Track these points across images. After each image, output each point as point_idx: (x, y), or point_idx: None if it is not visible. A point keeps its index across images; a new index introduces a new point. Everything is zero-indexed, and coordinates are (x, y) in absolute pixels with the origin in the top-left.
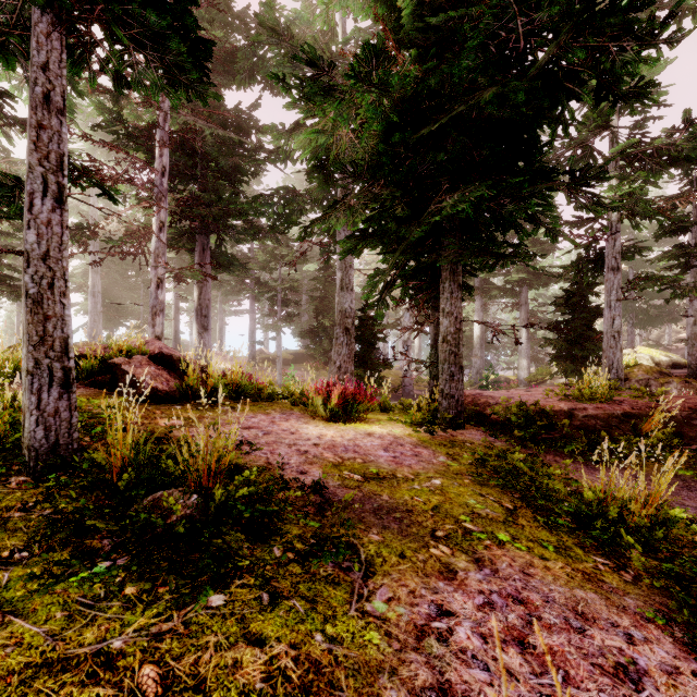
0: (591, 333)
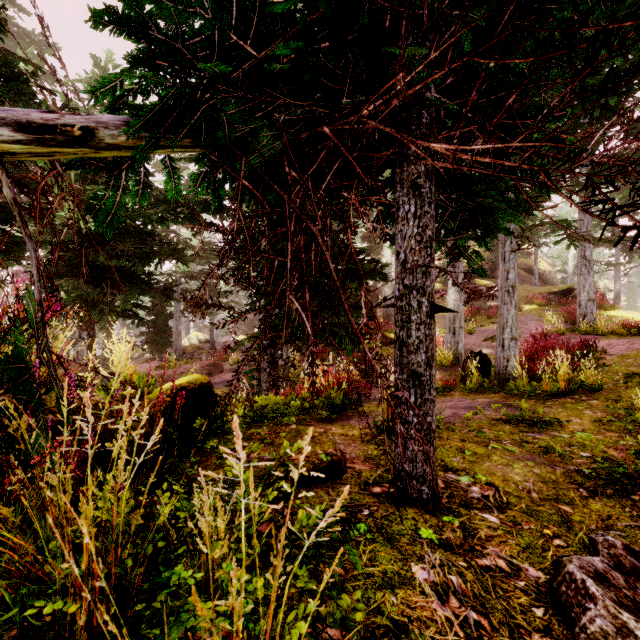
0: (167, 328)
